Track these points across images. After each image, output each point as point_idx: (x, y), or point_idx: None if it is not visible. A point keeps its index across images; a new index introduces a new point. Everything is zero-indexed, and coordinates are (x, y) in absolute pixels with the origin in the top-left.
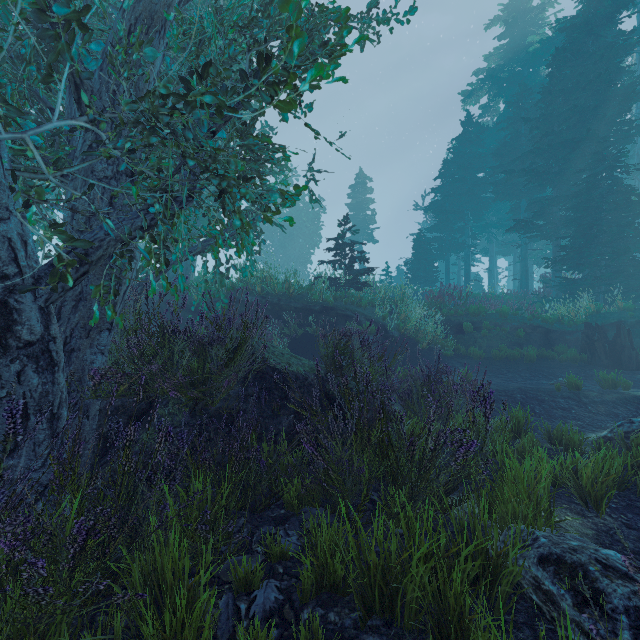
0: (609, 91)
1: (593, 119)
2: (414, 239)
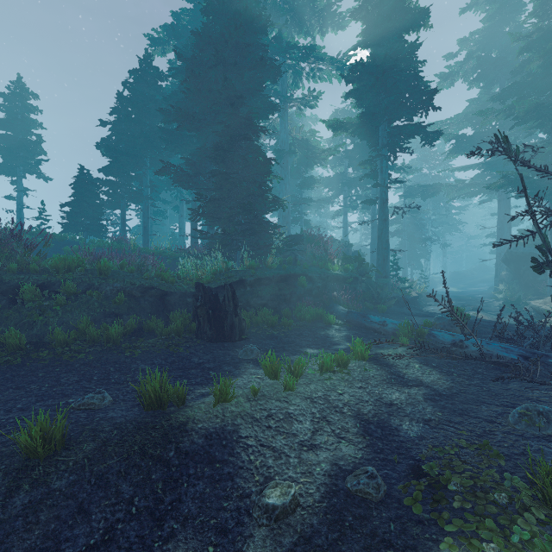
0: (246, 52)
1: (236, 79)
2: (75, 176)
